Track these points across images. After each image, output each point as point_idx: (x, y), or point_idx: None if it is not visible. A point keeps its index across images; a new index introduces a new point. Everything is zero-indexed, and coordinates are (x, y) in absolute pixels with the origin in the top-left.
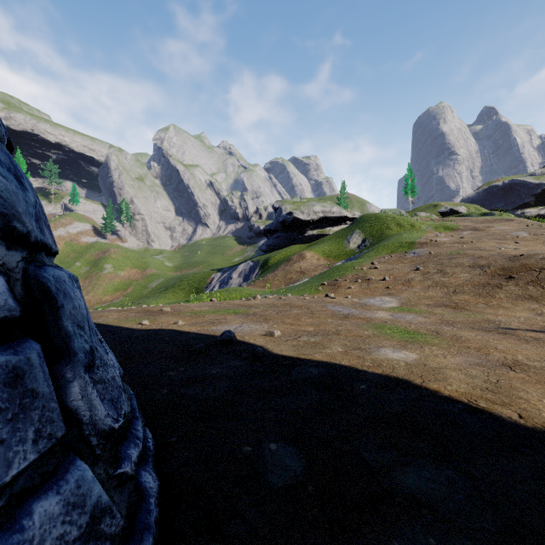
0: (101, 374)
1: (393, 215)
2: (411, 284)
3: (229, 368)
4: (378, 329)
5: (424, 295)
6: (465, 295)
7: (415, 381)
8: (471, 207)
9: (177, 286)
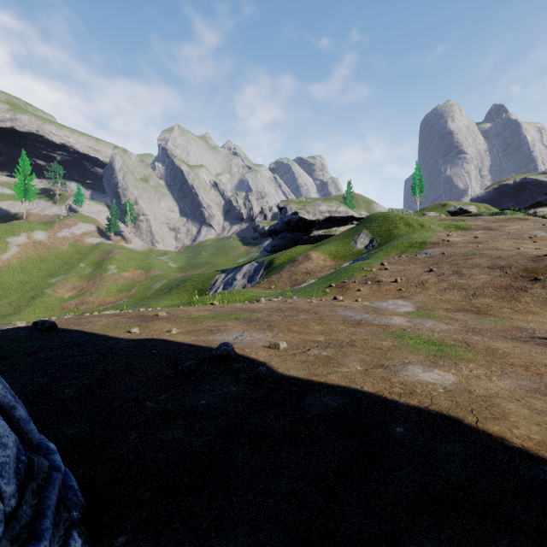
0: None
1: (402, 215)
2: (426, 287)
3: (223, 396)
4: (398, 338)
5: (441, 298)
6: (486, 299)
7: (467, 420)
8: (481, 206)
9: (181, 287)
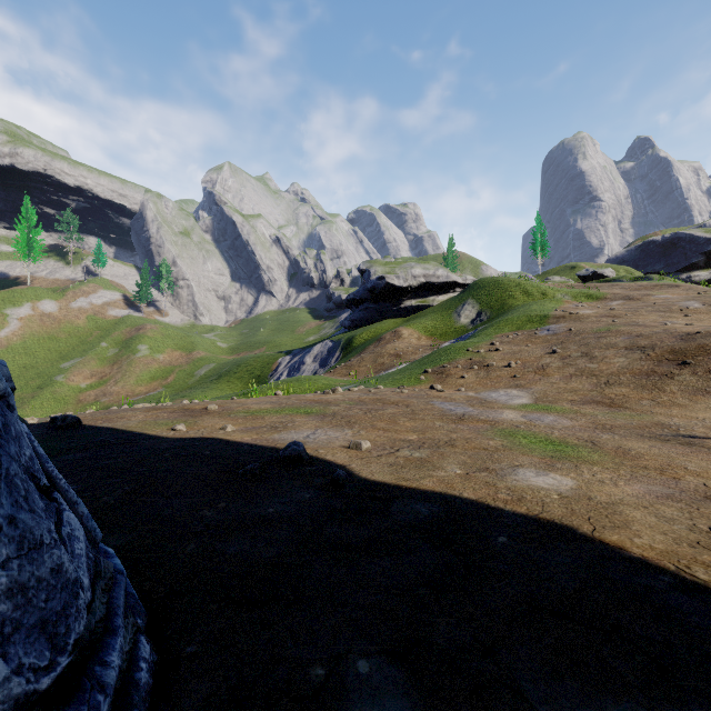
0: (16, 574)
1: (518, 280)
2: (547, 373)
3: (294, 503)
4: (508, 437)
5: (565, 387)
6: (622, 388)
7: (582, 529)
8: (620, 269)
9: (233, 374)
